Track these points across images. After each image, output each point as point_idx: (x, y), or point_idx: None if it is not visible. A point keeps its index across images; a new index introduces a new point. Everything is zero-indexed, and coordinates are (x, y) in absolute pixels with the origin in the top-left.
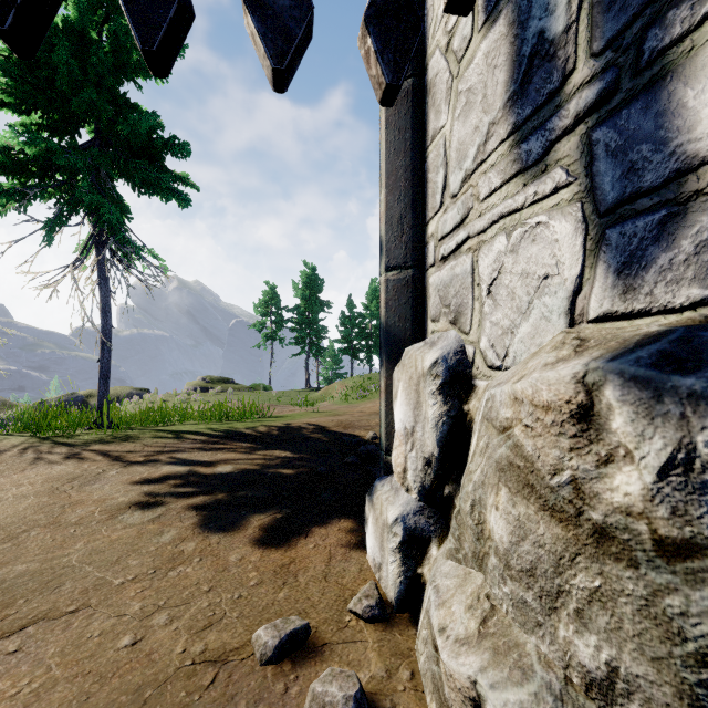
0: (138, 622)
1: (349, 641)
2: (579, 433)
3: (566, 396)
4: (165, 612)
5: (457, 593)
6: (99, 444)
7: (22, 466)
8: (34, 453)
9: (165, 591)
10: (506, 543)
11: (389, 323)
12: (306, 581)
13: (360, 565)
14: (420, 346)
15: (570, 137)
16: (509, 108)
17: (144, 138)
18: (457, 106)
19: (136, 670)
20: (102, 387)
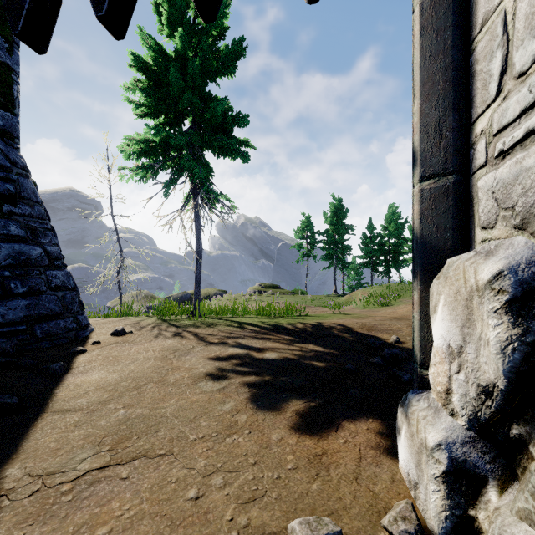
0: (202, 478)
1: None
2: None
3: None
4: (221, 475)
5: None
6: (192, 327)
7: (151, 338)
8: (158, 330)
9: (222, 455)
10: None
11: (425, 234)
12: (338, 478)
13: (391, 474)
14: (470, 256)
15: None
16: None
17: (220, 118)
18: None
19: (196, 526)
20: (196, 289)
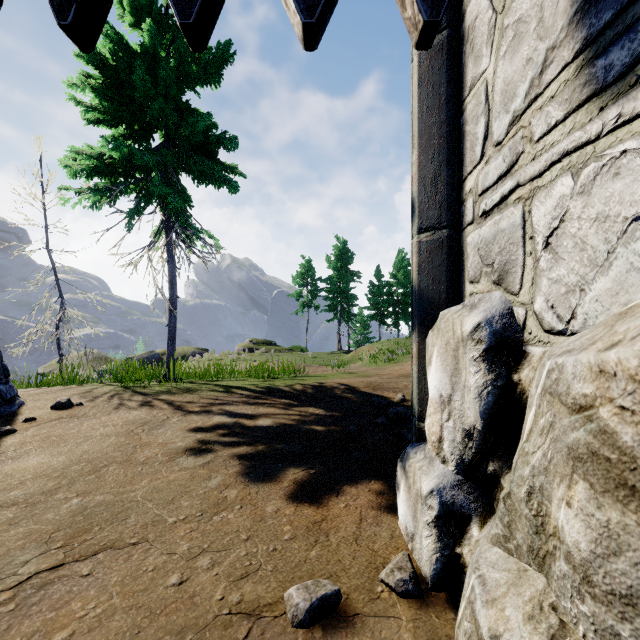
0: (185, 562)
1: (381, 614)
2: None
3: None
4: (208, 555)
5: (510, 593)
6: (166, 394)
7: (109, 410)
8: (119, 399)
9: (209, 534)
10: (584, 552)
11: (422, 286)
12: (338, 541)
13: (391, 531)
14: (458, 309)
15: None
16: (577, 23)
17: (201, 137)
18: (502, 44)
19: (180, 611)
20: (170, 347)
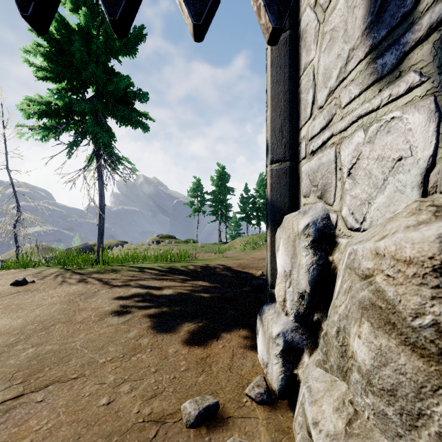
0: (112, 389)
1: (245, 416)
2: (441, 284)
3: (430, 253)
4: (128, 384)
5: (326, 395)
6: (96, 273)
7: (55, 285)
8: (62, 278)
9: (129, 369)
10: (368, 365)
11: (273, 199)
12: (217, 370)
13: (253, 362)
14: (296, 214)
15: (423, 46)
16: (366, 35)
17: (122, 92)
18: (323, 43)
19: (109, 422)
20: (99, 240)
